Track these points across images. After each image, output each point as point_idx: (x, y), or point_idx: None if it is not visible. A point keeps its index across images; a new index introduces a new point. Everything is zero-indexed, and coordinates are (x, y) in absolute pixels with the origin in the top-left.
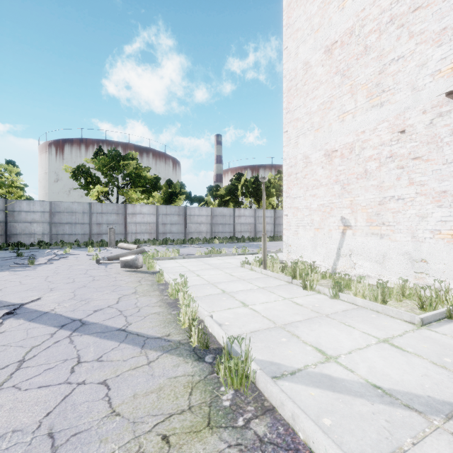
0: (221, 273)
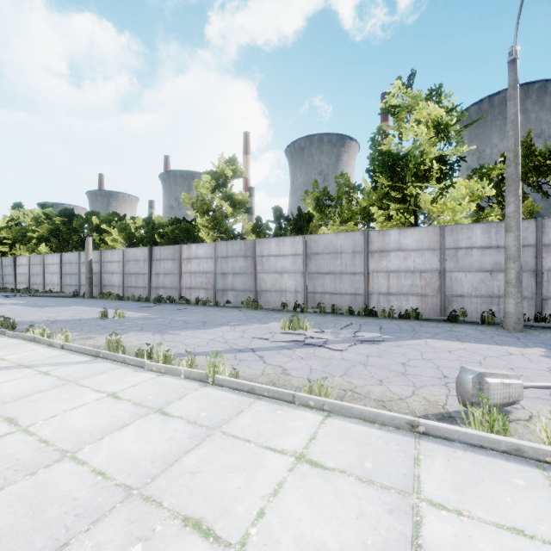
0: (261, 527)
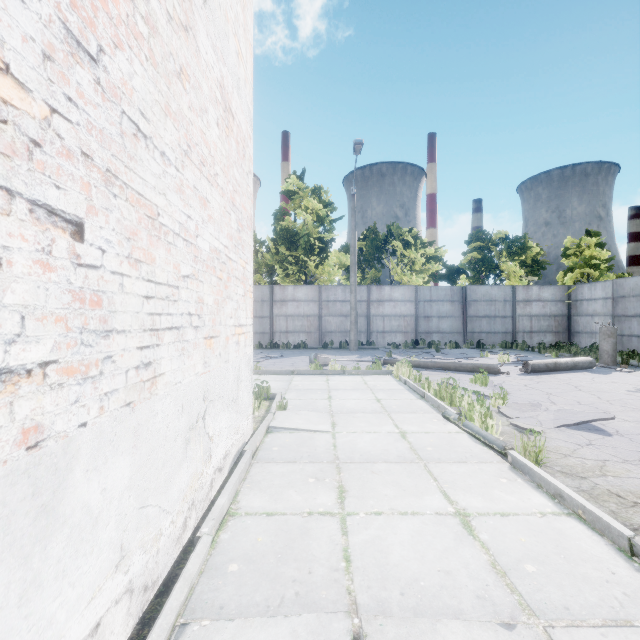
0: None
